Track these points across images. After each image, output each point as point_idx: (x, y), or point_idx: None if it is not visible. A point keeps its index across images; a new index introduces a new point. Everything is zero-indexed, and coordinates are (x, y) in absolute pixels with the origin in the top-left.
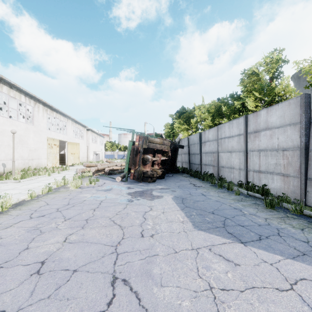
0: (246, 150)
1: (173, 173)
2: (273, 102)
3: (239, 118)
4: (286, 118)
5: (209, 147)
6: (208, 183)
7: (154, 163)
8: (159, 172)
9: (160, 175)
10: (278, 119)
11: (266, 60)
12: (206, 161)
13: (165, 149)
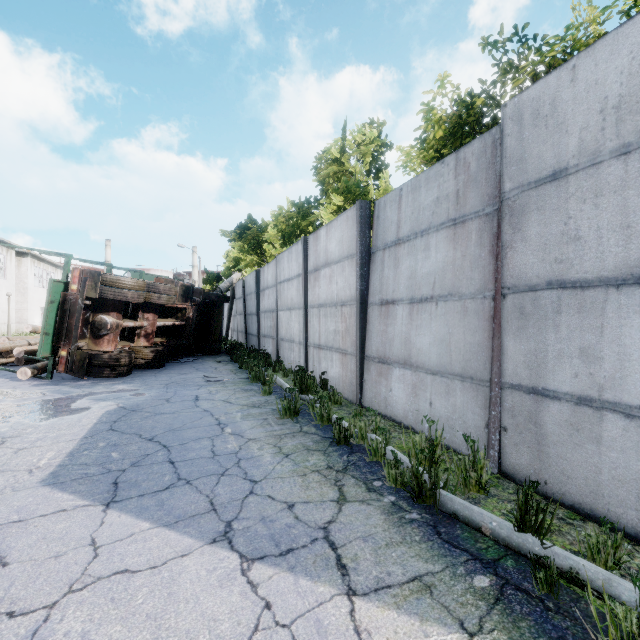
0: (306, 306)
1: (203, 356)
2: None
3: (298, 243)
4: (344, 245)
5: (269, 300)
6: (246, 372)
7: (136, 334)
8: (146, 353)
9: (150, 360)
10: (337, 247)
11: (356, 137)
12: (265, 328)
13: (161, 302)
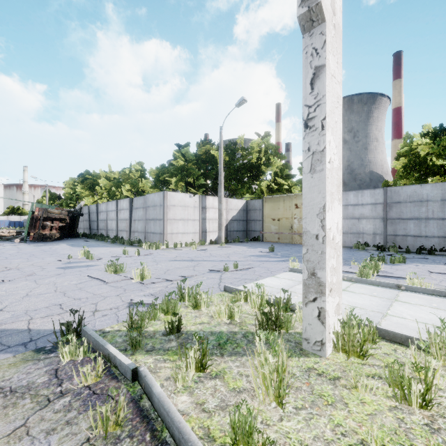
0: (117, 219)
1: (72, 238)
2: (138, 192)
3: (115, 201)
4: (127, 206)
5: (103, 216)
6: (97, 240)
7: (53, 228)
8: (57, 235)
9: (58, 237)
10: (125, 206)
11: (135, 167)
12: (101, 226)
13: (63, 217)
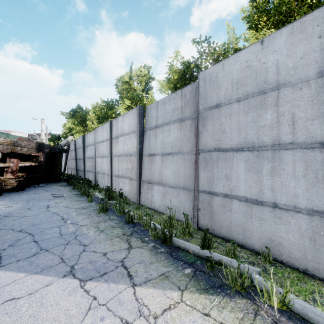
0: (111, 156)
1: (50, 183)
2: None
3: (107, 123)
4: (131, 126)
5: (90, 152)
6: (77, 191)
7: (5, 171)
8: (12, 182)
9: (15, 186)
10: (128, 126)
11: (137, 72)
12: (88, 166)
13: (22, 152)
